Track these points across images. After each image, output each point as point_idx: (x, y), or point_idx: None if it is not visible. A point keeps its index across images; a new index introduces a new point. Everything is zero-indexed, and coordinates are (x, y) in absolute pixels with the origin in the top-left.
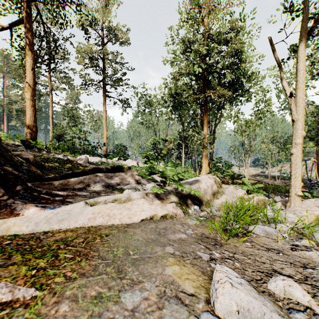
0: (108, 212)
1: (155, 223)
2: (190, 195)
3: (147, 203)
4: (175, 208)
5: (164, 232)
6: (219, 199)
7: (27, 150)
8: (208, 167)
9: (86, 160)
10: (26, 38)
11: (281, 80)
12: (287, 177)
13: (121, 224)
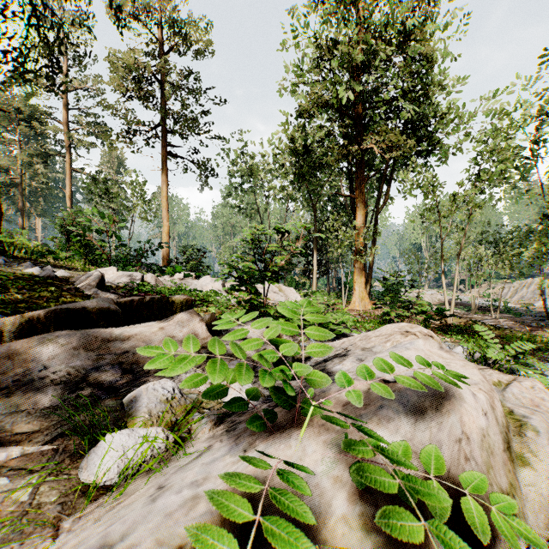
0: None
1: None
2: None
3: None
4: None
5: None
6: (528, 464)
7: None
8: (364, 290)
9: (96, 279)
10: None
11: None
12: (503, 307)
13: None
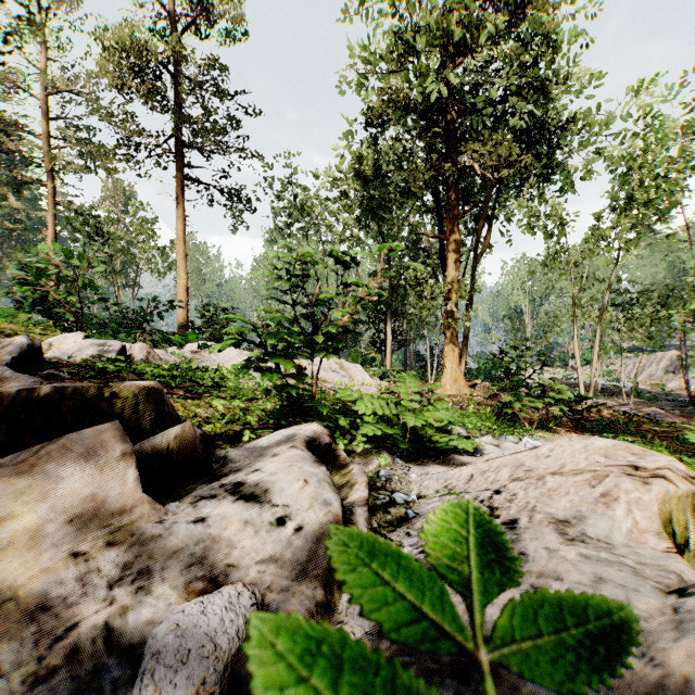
0: None
1: None
2: None
3: None
4: None
5: None
6: None
7: None
8: (458, 368)
9: (15, 350)
10: None
11: None
12: (629, 389)
13: None
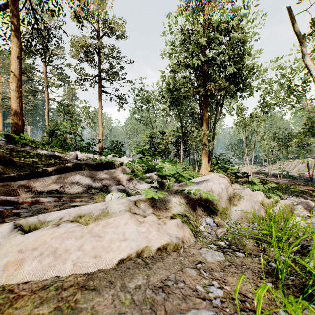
0: (56, 246)
1: (145, 267)
2: (199, 201)
3: (134, 221)
4: (181, 227)
5: (164, 303)
6: (237, 206)
7: (6, 145)
8: (207, 164)
9: (75, 156)
10: (11, 23)
11: (304, 58)
12: (287, 175)
13: (75, 275)
